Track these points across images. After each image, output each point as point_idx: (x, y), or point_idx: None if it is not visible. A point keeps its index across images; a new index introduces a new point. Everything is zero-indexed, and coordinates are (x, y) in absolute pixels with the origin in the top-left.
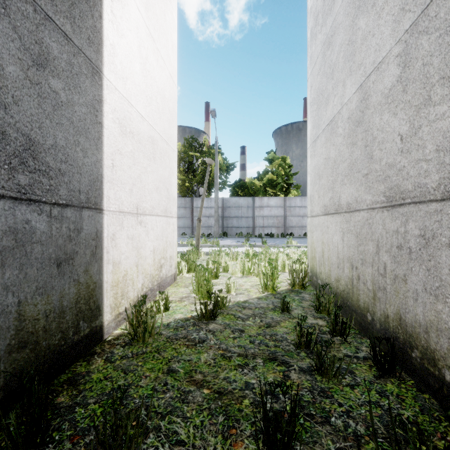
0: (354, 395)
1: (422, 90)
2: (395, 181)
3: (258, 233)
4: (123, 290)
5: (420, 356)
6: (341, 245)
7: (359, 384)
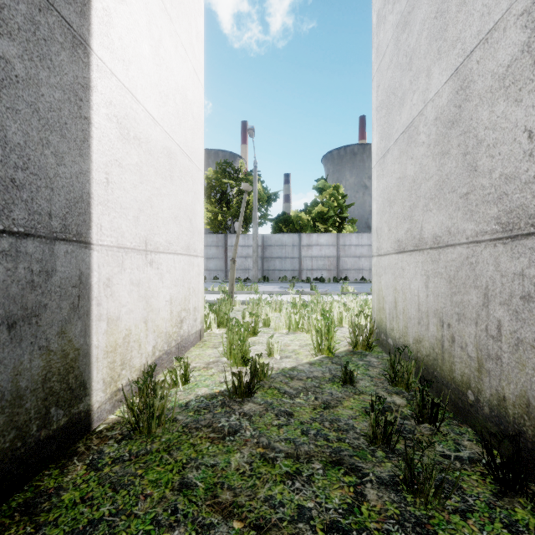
0: (469, 531)
1: None
2: (518, 200)
3: (305, 277)
4: (124, 356)
5: None
6: (424, 293)
7: (473, 510)
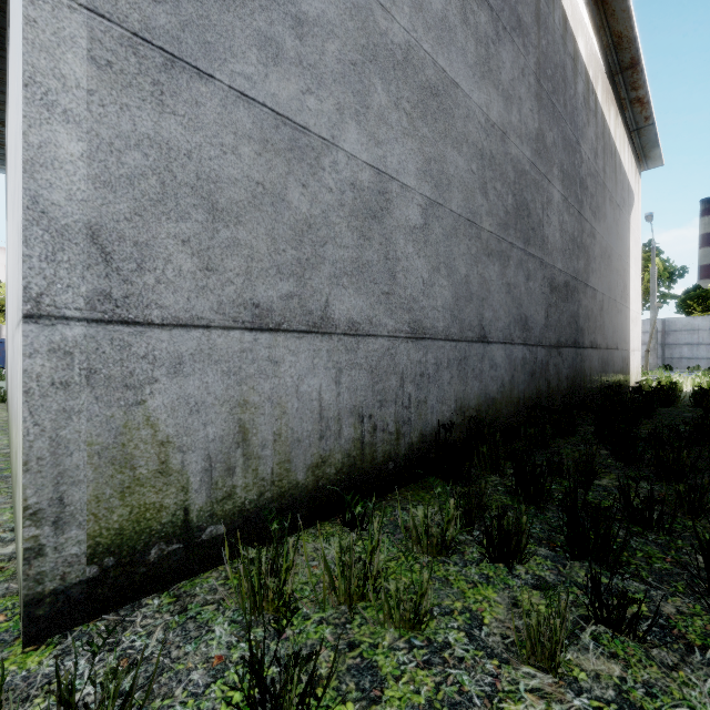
0: None
1: None
2: None
3: None
4: (631, 378)
5: None
6: None
7: None
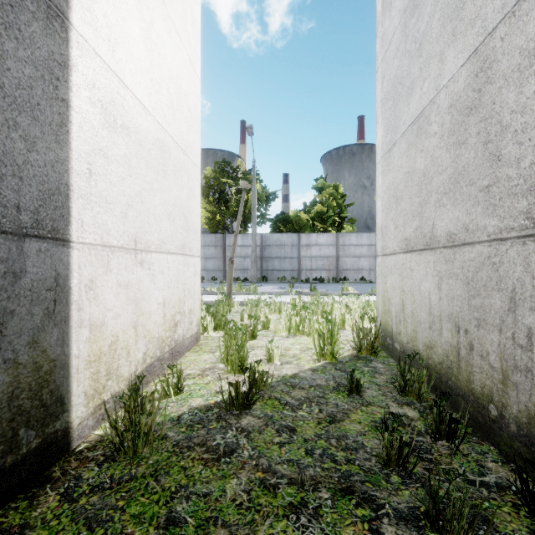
0: None
1: None
2: None
3: (305, 277)
4: (110, 365)
5: None
6: (436, 295)
7: None
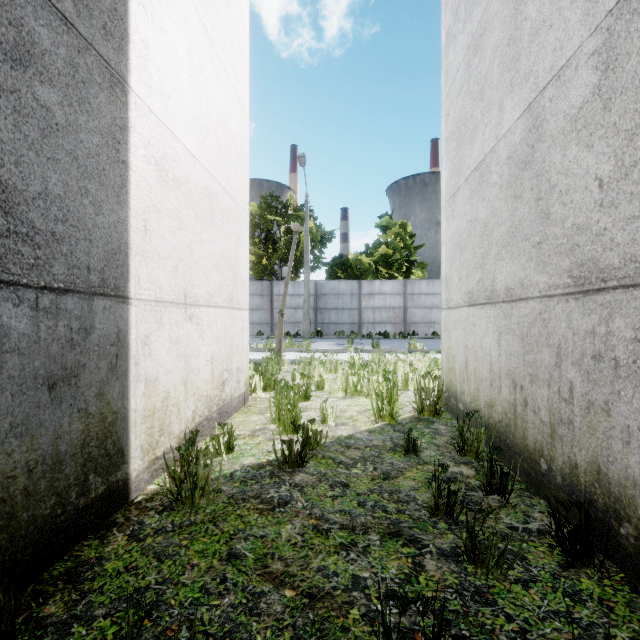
0: (529, 600)
1: (638, 104)
2: (589, 253)
3: (366, 331)
4: (162, 421)
5: (636, 534)
6: (496, 351)
7: (536, 580)
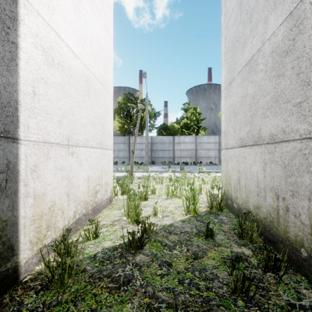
0: None
1: None
2: None
3: (177, 161)
4: (49, 221)
5: None
6: (262, 174)
7: None
